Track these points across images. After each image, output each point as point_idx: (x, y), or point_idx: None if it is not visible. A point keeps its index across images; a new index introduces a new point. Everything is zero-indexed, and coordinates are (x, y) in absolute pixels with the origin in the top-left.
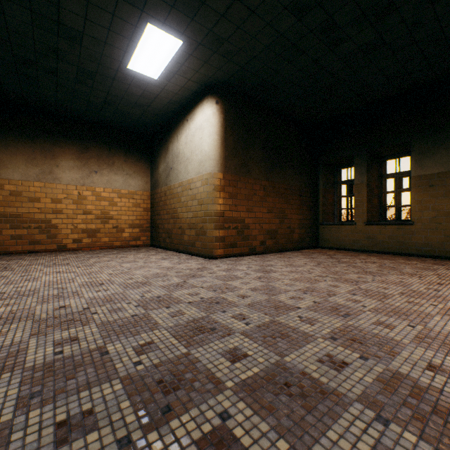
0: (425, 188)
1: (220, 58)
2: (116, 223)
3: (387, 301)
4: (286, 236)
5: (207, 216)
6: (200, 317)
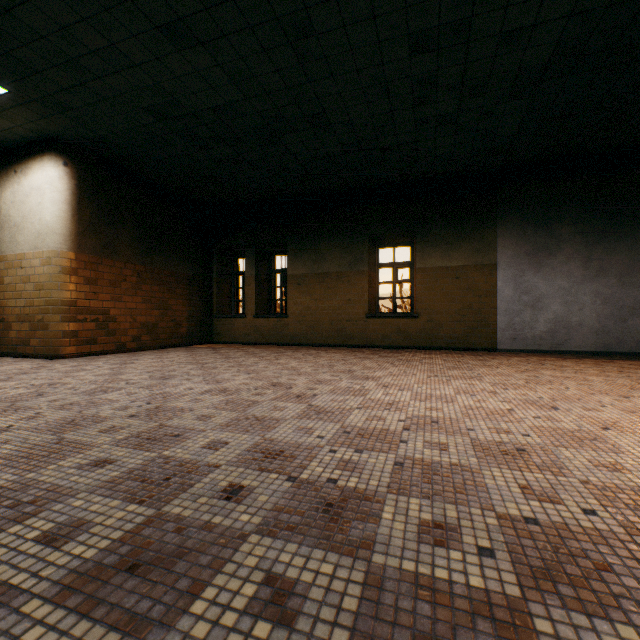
0: (296, 285)
1: (68, 120)
2: None
3: (211, 370)
4: (171, 330)
5: (51, 305)
6: (29, 392)
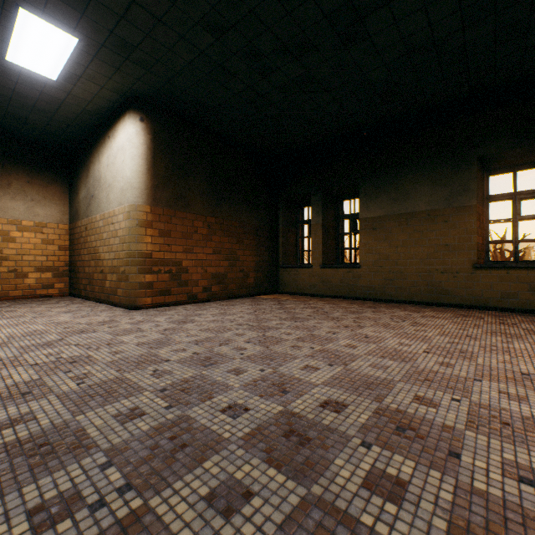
0: (370, 230)
1: (136, 67)
2: (14, 265)
3: (274, 347)
4: (238, 281)
5: (130, 257)
6: (28, 381)
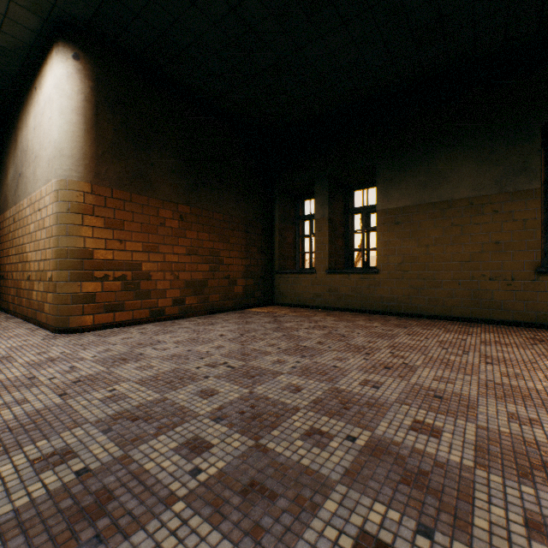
0: (391, 225)
1: None
2: None
3: (270, 436)
4: (223, 290)
5: (58, 257)
6: None
